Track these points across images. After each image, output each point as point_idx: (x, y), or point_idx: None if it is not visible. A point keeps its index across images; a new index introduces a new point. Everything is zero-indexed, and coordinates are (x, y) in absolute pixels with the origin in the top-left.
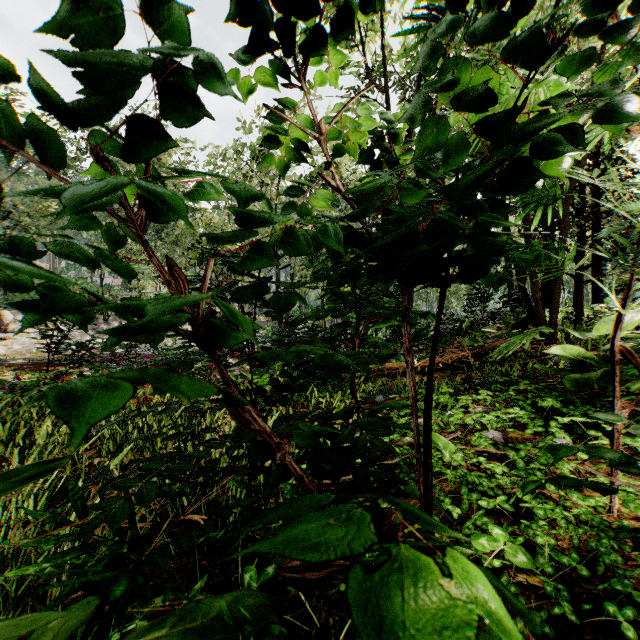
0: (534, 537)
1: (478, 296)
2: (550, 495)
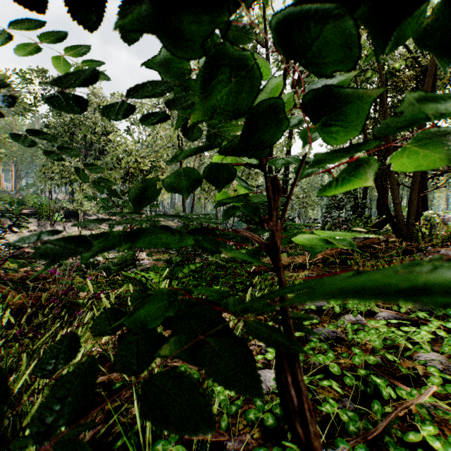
0: None
1: (335, 205)
2: None
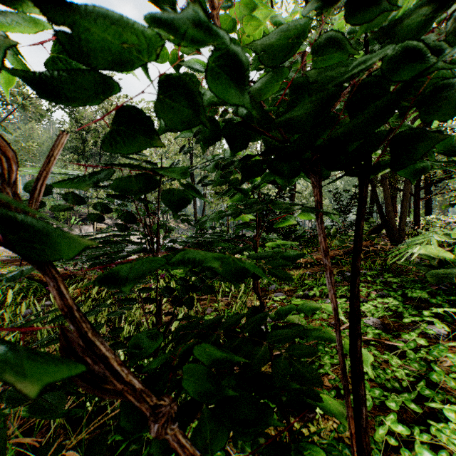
0: (448, 443)
1: (341, 210)
2: (444, 387)
